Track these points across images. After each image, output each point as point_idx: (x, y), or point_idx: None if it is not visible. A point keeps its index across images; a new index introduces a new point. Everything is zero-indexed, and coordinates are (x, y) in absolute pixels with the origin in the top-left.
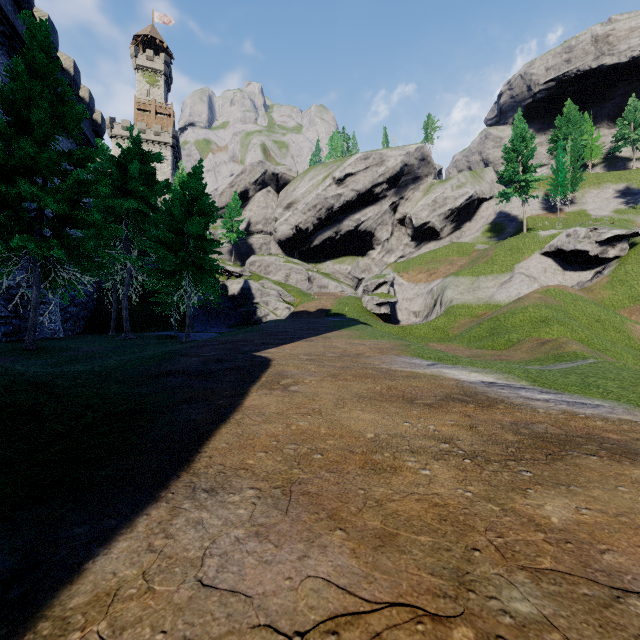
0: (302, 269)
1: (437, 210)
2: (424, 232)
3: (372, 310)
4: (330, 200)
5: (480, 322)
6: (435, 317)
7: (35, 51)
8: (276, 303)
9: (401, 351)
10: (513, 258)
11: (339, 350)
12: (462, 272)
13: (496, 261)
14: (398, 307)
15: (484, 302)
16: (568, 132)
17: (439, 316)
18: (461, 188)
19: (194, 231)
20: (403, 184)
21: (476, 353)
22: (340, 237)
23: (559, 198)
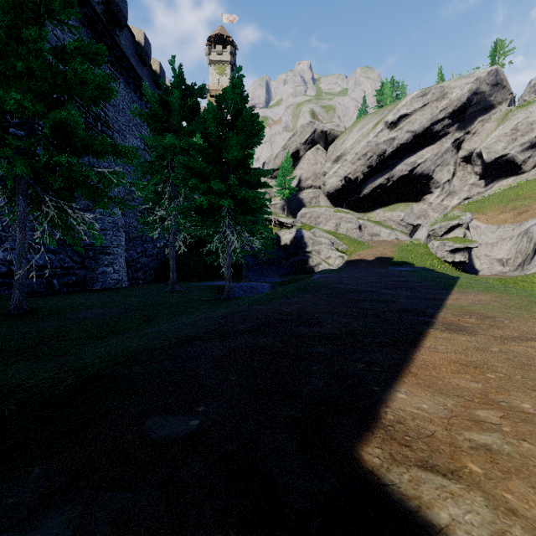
0: (352, 218)
1: (518, 139)
2: (498, 167)
3: (443, 258)
4: (382, 146)
5: None
6: None
7: None
8: (328, 252)
9: None
10: None
11: None
12: None
13: None
14: (474, 254)
15: None
16: None
17: None
18: None
19: (233, 154)
20: (469, 116)
21: None
22: (392, 183)
23: None
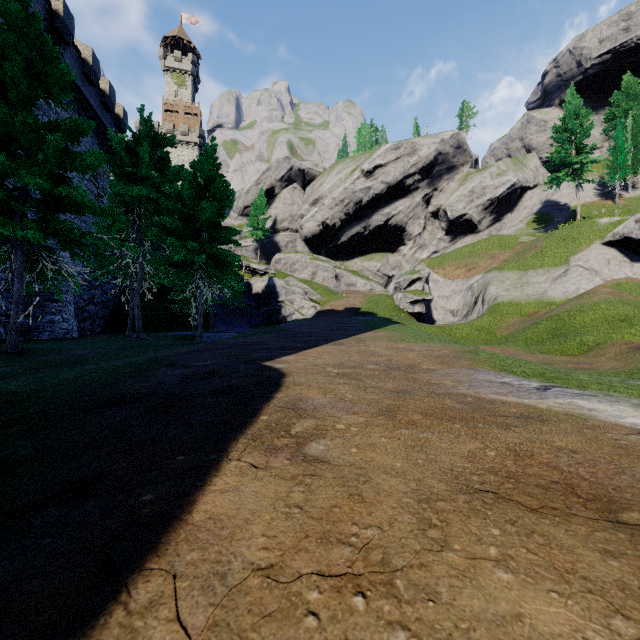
0: (329, 266)
1: (475, 201)
2: (460, 225)
3: (405, 309)
4: (358, 194)
5: (536, 321)
6: (478, 316)
7: (17, 2)
8: (301, 301)
9: (472, 361)
10: (568, 249)
11: (381, 358)
12: (507, 266)
13: (547, 253)
14: (433, 305)
15: (535, 299)
16: (627, 108)
17: (482, 315)
18: (502, 176)
19: (206, 217)
20: (437, 174)
21: (544, 359)
22: (369, 232)
23: (618, 182)
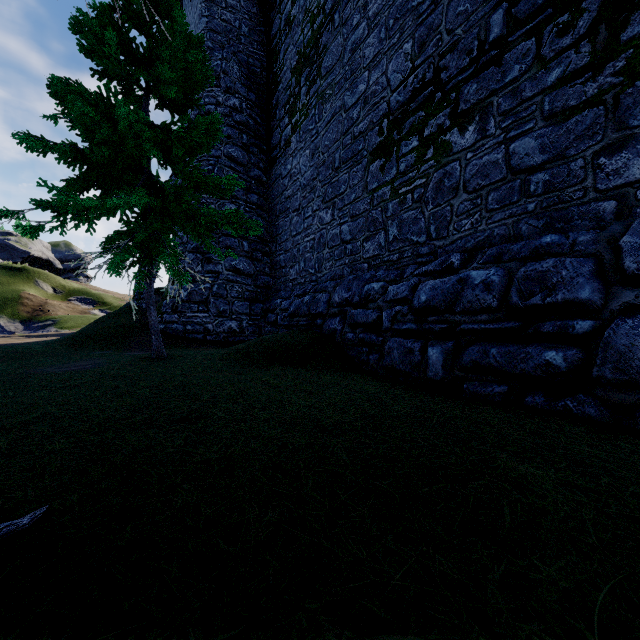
0: None
1: None
2: None
3: None
4: None
5: None
6: None
7: None
8: None
9: None
10: None
11: None
12: None
13: None
14: None
15: None
16: None
17: None
18: None
19: None
20: None
21: None
22: None
23: None
